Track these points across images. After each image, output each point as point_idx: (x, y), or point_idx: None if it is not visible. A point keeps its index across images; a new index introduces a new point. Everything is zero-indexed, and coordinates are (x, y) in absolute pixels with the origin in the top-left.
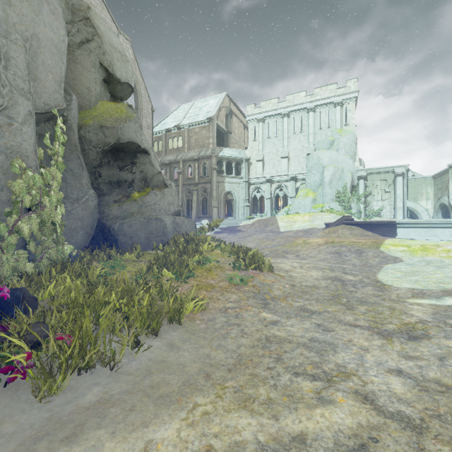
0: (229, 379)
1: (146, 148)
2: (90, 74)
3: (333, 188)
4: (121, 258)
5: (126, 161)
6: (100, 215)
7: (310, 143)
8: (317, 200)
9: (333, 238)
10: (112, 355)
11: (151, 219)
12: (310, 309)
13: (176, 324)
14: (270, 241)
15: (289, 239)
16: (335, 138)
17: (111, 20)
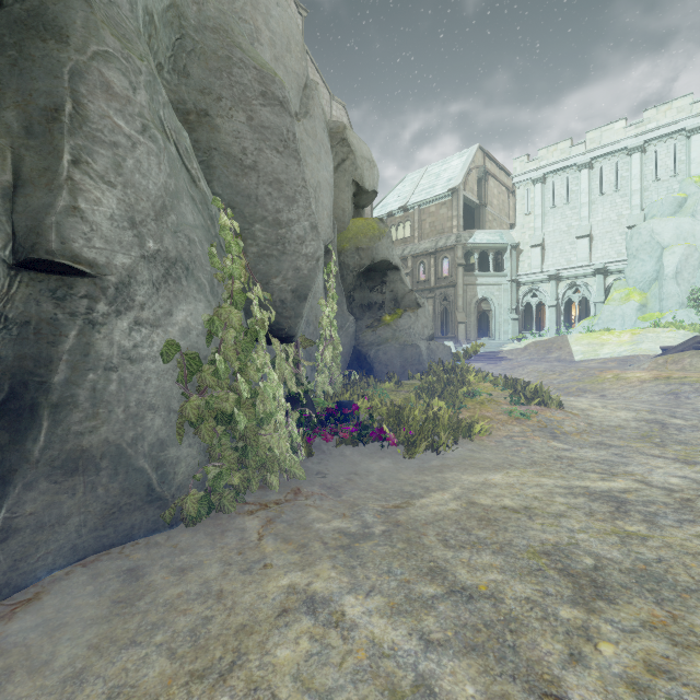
0: (528, 468)
1: (397, 264)
2: (344, 194)
3: (684, 285)
4: (380, 386)
5: (376, 281)
6: (356, 342)
7: (634, 207)
8: (649, 307)
9: (672, 371)
10: (434, 447)
11: (406, 345)
12: (608, 444)
13: (468, 441)
14: (556, 375)
15: (589, 371)
16: (688, 194)
17: (323, 86)
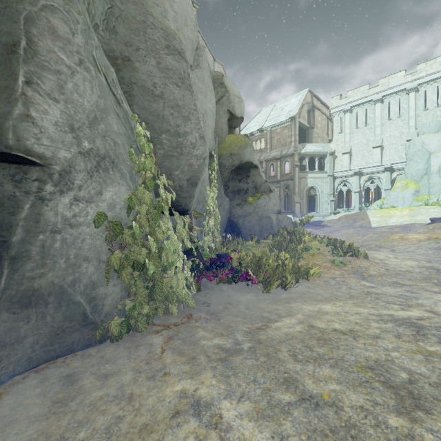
0: (348, 300)
1: (256, 164)
2: (222, 119)
3: None
4: (246, 244)
5: (243, 175)
6: (230, 215)
7: (411, 127)
8: (420, 192)
9: (439, 234)
10: (283, 285)
11: (263, 217)
12: (402, 283)
13: (305, 280)
14: (360, 236)
15: (382, 234)
16: None
17: (208, 52)
